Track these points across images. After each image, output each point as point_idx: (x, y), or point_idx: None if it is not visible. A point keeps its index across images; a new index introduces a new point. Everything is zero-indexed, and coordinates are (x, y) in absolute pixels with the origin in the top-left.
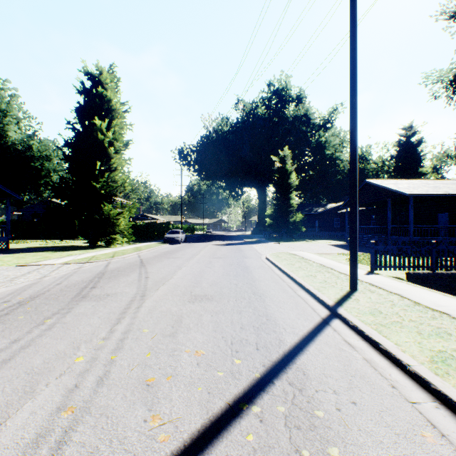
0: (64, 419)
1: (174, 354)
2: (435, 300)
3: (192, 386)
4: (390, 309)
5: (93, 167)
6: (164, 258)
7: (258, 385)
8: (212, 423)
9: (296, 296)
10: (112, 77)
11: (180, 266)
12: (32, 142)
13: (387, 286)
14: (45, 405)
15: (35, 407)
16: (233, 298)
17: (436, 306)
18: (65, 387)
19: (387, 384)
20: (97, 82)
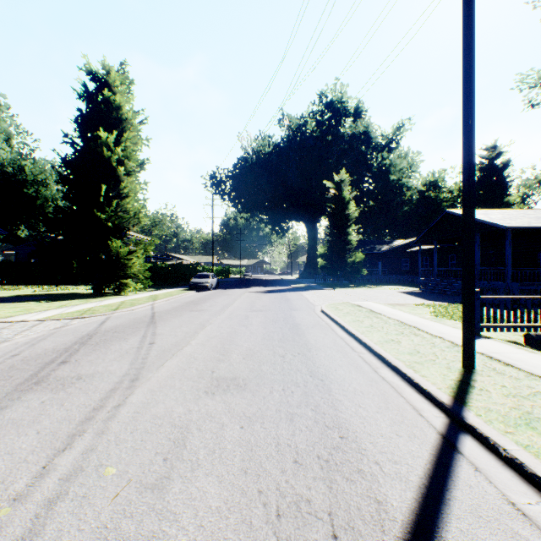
0: None
1: None
2: None
3: None
4: None
5: (97, 193)
6: (185, 311)
7: None
8: None
9: (379, 380)
10: (122, 77)
11: (204, 324)
12: (24, 162)
13: (516, 360)
14: None
15: None
16: (279, 385)
17: None
18: None
19: None
20: (103, 84)
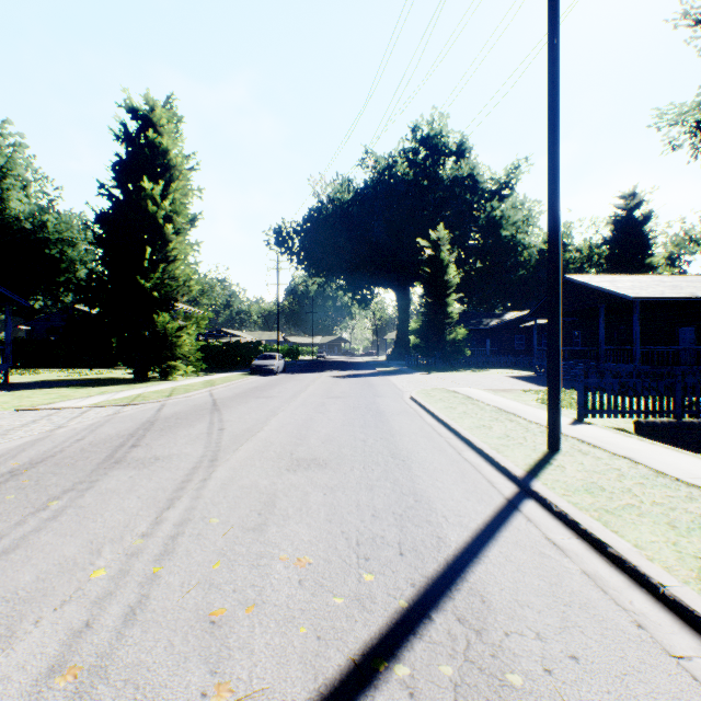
0: (58, 691)
1: (261, 563)
2: (689, 467)
3: (290, 625)
4: (617, 483)
5: (141, 256)
6: (251, 397)
7: (404, 623)
8: (324, 700)
9: (461, 461)
10: (170, 115)
11: (275, 411)
12: (46, 216)
13: (607, 443)
14: (28, 662)
15: (9, 668)
16: (359, 464)
17: (692, 478)
18: (68, 628)
19: (629, 620)
20: (146, 123)
